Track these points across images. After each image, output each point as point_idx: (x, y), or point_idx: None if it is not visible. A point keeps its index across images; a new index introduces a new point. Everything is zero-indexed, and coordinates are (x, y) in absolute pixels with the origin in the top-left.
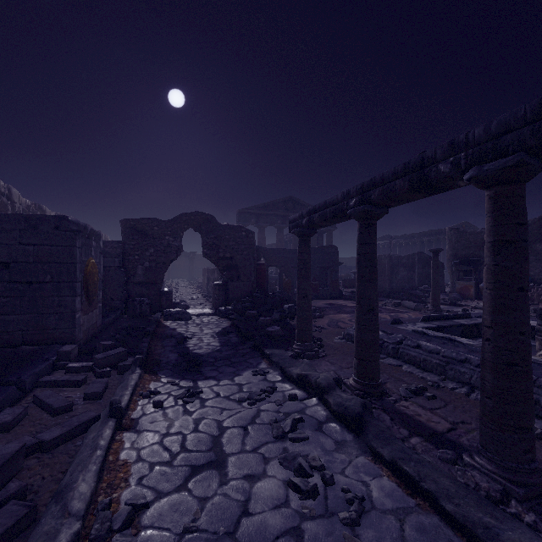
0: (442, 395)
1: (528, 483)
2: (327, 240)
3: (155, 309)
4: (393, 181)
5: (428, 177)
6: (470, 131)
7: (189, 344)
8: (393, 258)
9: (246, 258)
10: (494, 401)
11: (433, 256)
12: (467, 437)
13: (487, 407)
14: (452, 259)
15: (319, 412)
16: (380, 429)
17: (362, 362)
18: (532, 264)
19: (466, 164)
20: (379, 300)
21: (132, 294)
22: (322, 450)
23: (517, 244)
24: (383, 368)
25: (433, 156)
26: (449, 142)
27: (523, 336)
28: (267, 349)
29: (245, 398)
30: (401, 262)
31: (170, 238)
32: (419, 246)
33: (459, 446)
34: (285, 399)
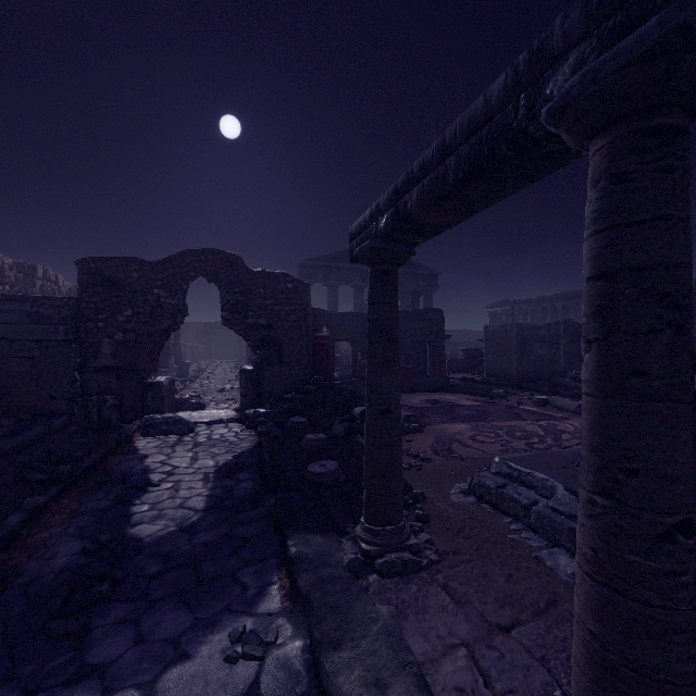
0: None
1: None
2: (425, 304)
3: (134, 413)
4: None
5: None
6: None
7: (141, 502)
8: (524, 329)
9: (293, 327)
10: None
11: None
12: None
13: None
14: None
15: None
16: None
17: None
18: None
19: None
20: (509, 393)
21: (92, 387)
22: None
23: None
24: None
25: None
26: None
27: None
28: (295, 533)
29: None
30: (537, 334)
31: (161, 292)
32: (551, 313)
33: None
34: None
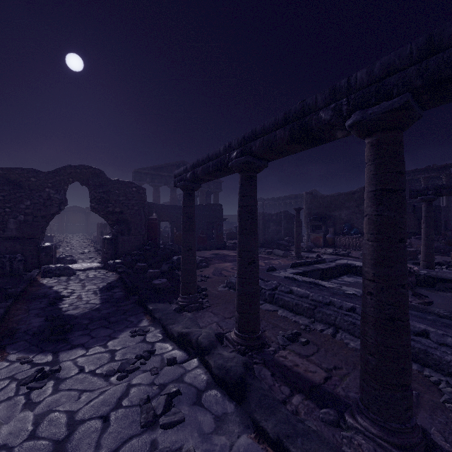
0: (314, 339)
1: (411, 444)
2: (214, 199)
3: (32, 266)
4: (274, 131)
5: (309, 125)
6: (352, 75)
7: (63, 304)
8: (265, 215)
9: (136, 213)
10: (377, 359)
11: (296, 213)
12: (342, 386)
13: (370, 365)
14: (308, 216)
15: (199, 376)
16: (263, 393)
17: (244, 316)
18: (359, 220)
19: (348, 110)
20: None
21: (1, 250)
22: (199, 436)
23: (398, 193)
24: (261, 315)
25: (314, 103)
26: (330, 88)
27: (404, 289)
28: (150, 304)
29: (114, 371)
30: (272, 218)
31: (51, 190)
32: (283, 206)
33: (337, 399)
34: (163, 364)
